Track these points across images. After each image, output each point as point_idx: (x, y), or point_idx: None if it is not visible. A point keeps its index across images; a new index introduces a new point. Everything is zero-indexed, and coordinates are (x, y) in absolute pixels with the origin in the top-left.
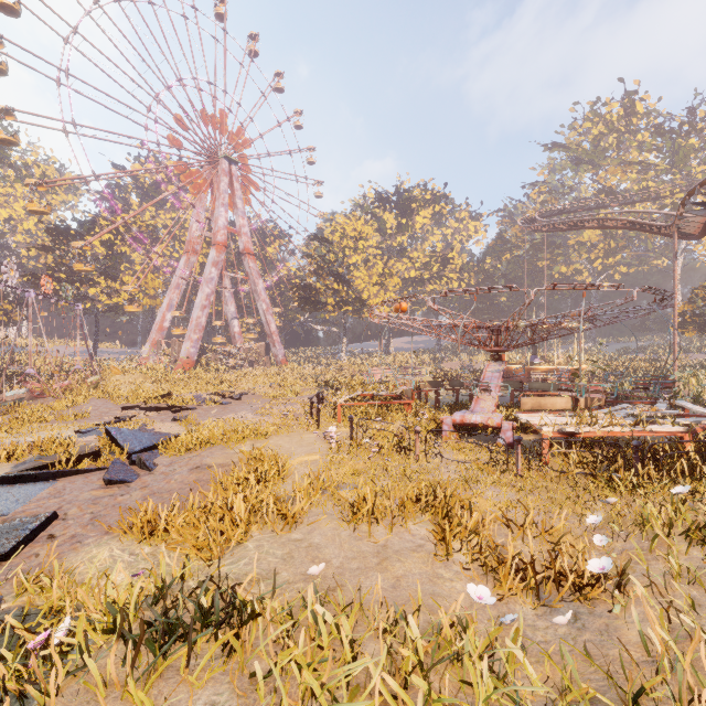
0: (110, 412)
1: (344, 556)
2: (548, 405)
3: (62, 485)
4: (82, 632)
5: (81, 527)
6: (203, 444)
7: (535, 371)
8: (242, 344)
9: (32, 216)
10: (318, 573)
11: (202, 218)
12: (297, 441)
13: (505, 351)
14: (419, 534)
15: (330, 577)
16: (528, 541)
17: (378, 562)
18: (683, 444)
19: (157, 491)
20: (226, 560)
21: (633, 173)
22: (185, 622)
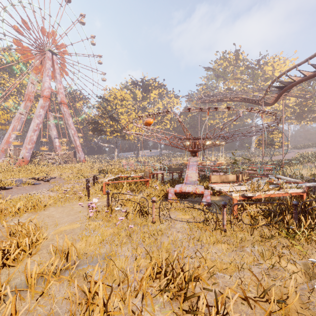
0: None
1: None
2: (225, 179)
3: None
4: None
5: None
6: None
7: (204, 164)
8: (60, 152)
9: None
10: None
11: (35, 82)
12: (67, 211)
13: (198, 151)
14: None
15: None
16: None
17: None
18: (302, 199)
19: None
20: None
21: (239, 83)
22: None
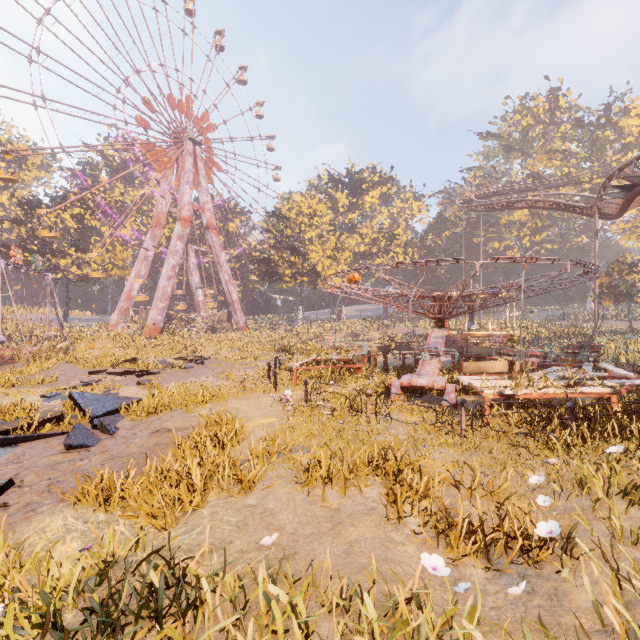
0: (77, 376)
1: (298, 521)
2: (487, 368)
3: (21, 451)
4: (11, 626)
5: (36, 495)
6: (164, 407)
7: (472, 336)
8: (205, 312)
9: (5, 191)
10: (271, 543)
11: (168, 195)
12: (255, 404)
13: (447, 318)
14: (371, 496)
15: (284, 544)
16: (475, 501)
17: (332, 526)
18: (610, 404)
19: (116, 455)
20: (180, 529)
21: (557, 161)
22: (128, 608)
